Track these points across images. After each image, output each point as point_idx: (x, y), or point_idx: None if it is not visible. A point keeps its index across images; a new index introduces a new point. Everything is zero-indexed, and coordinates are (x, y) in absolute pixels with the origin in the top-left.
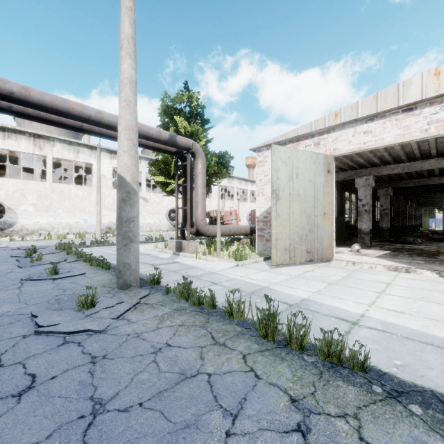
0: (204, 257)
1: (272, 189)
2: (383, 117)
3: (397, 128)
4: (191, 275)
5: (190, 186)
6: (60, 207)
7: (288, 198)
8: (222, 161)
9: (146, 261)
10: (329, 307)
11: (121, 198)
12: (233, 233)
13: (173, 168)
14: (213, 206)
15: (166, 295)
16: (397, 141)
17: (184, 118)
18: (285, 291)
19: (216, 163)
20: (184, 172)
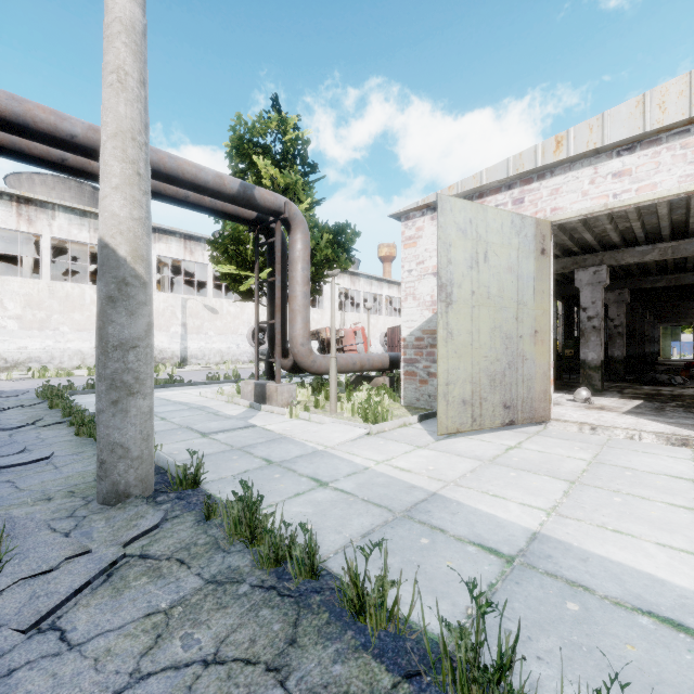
0: (305, 415)
1: (438, 283)
2: (656, 143)
3: (686, 163)
4: (273, 460)
5: (282, 282)
6: (64, 321)
7: (470, 302)
8: (340, 240)
9: (193, 425)
10: (610, 567)
11: (105, 293)
12: (360, 368)
13: (250, 250)
14: (326, 321)
15: (205, 522)
16: (685, 188)
17: (273, 163)
18: (481, 505)
19: (330, 243)
20: (270, 257)
